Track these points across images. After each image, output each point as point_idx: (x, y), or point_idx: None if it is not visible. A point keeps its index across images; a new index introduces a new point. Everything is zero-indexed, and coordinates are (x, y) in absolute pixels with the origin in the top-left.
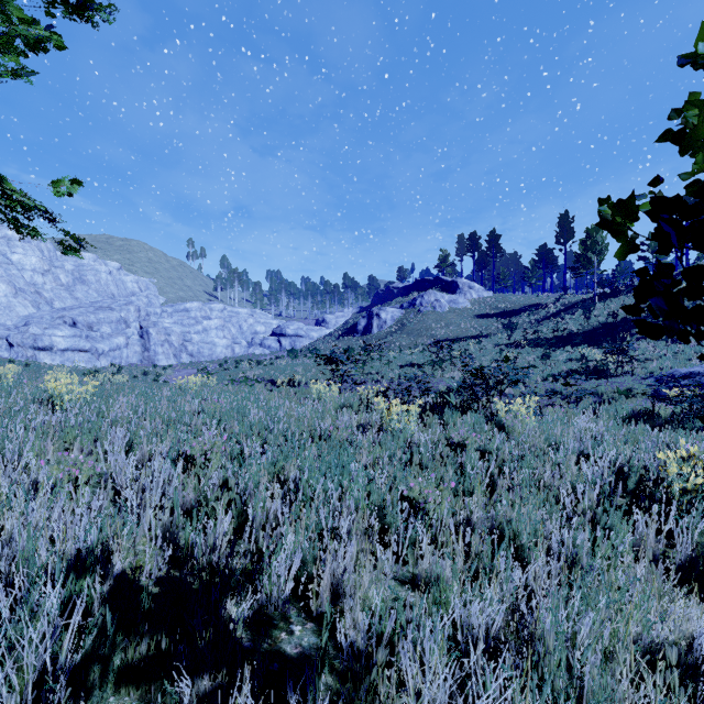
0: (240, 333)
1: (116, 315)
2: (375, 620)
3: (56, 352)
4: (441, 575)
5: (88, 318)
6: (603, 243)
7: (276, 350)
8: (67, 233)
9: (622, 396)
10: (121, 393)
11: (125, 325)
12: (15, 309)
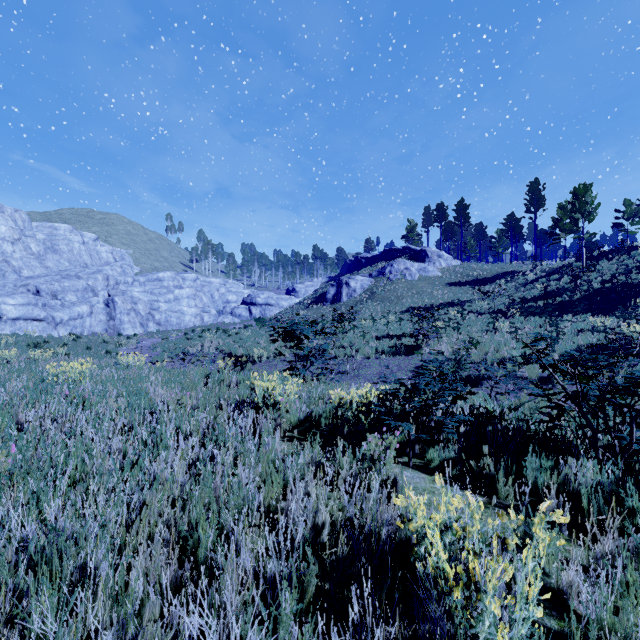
0: (211, 302)
1: (82, 283)
2: None
3: (6, 321)
4: None
5: (52, 286)
6: (592, 203)
7: (246, 318)
8: None
9: None
10: None
11: (93, 293)
12: None
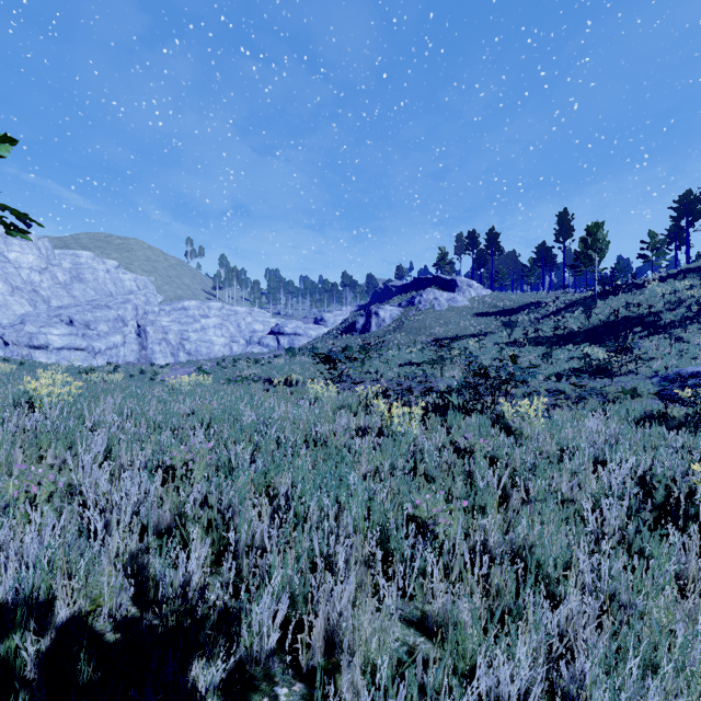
0: (238, 332)
1: (113, 313)
2: (380, 697)
3: (52, 351)
4: (458, 622)
5: (85, 316)
6: (604, 241)
7: (274, 348)
8: (5, 208)
9: (627, 396)
10: (110, 393)
11: (123, 323)
12: (12, 307)
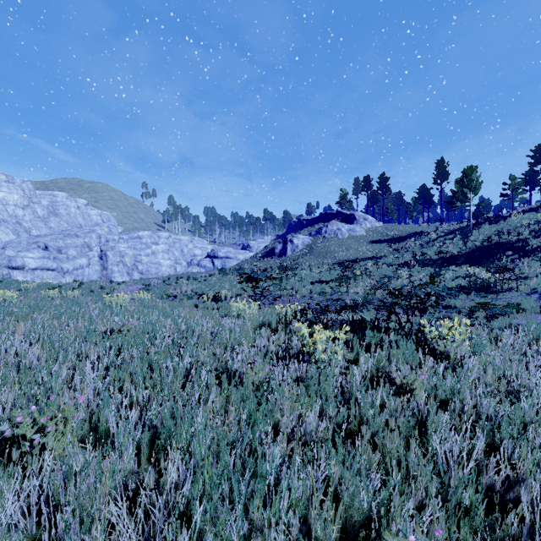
0: (182, 256)
1: (80, 240)
2: None
3: (28, 271)
4: None
5: (57, 243)
6: (477, 181)
7: (210, 269)
8: None
9: (513, 310)
10: (43, 311)
11: (89, 248)
12: None
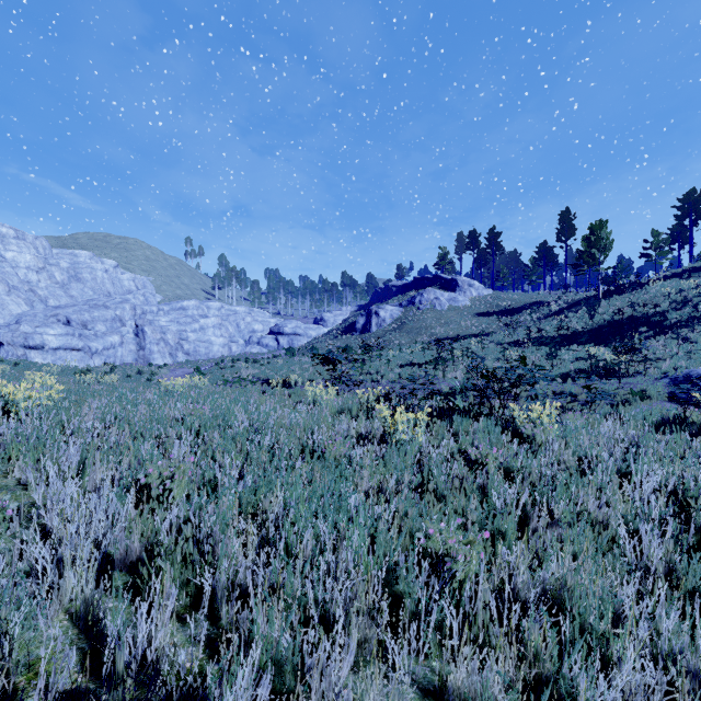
0: (237, 332)
1: (110, 313)
2: None
3: (48, 351)
4: None
5: (82, 316)
6: (607, 239)
7: (274, 348)
8: None
9: (636, 398)
10: (98, 396)
11: (121, 323)
12: (8, 307)
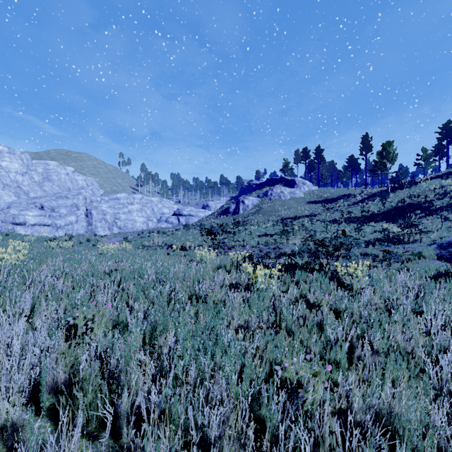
0: (152, 214)
1: (70, 201)
2: None
3: (28, 226)
4: None
5: (51, 203)
6: (394, 153)
7: (176, 225)
8: None
9: (415, 257)
10: (55, 257)
11: (76, 208)
12: (3, 198)
